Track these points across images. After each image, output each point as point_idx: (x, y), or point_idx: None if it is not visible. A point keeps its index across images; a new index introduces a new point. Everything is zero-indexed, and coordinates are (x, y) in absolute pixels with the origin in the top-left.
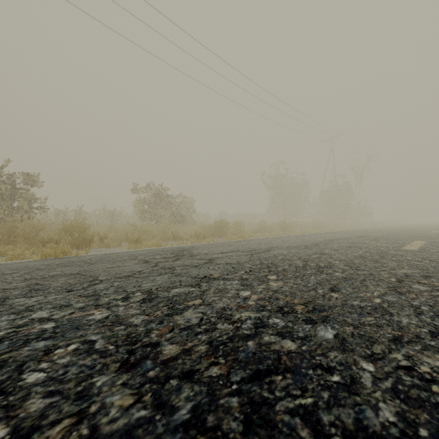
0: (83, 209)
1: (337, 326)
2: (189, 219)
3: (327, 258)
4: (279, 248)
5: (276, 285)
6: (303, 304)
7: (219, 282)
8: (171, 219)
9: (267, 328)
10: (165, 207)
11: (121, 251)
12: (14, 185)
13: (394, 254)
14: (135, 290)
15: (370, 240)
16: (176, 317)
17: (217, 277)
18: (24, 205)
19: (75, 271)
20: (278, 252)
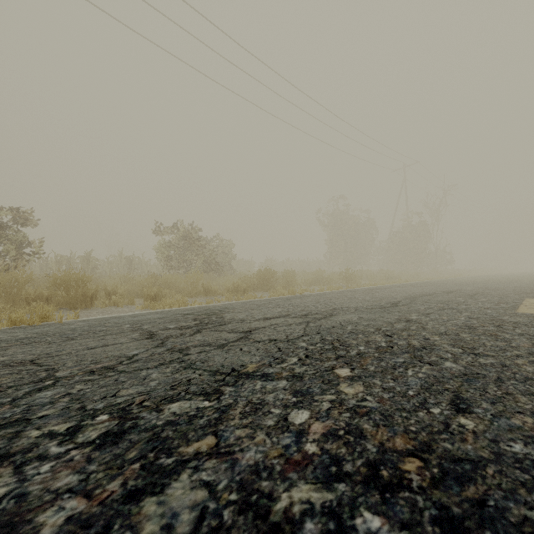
0: (98, 254)
1: None
2: (227, 267)
3: (419, 331)
4: (345, 311)
5: (353, 393)
6: (416, 455)
7: (255, 384)
8: (204, 268)
9: None
10: (196, 252)
11: (127, 314)
12: None
13: (514, 323)
14: (101, 406)
15: (465, 297)
16: (148, 504)
17: (252, 371)
18: (11, 250)
19: (32, 356)
20: (344, 317)
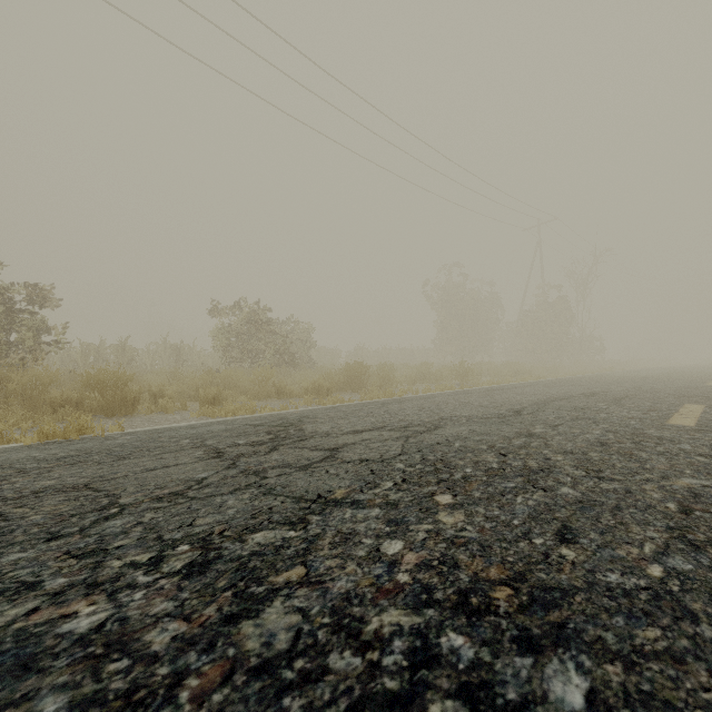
0: (133, 340)
1: (589, 663)
2: (305, 358)
3: (541, 448)
4: (454, 422)
5: (453, 523)
6: (509, 584)
7: (344, 512)
8: (275, 360)
9: (436, 671)
10: (265, 340)
11: (183, 424)
12: (10, 305)
13: (658, 438)
14: (180, 536)
15: (609, 402)
16: (246, 626)
17: (340, 498)
18: (26, 339)
19: (84, 480)
20: (452, 430)
